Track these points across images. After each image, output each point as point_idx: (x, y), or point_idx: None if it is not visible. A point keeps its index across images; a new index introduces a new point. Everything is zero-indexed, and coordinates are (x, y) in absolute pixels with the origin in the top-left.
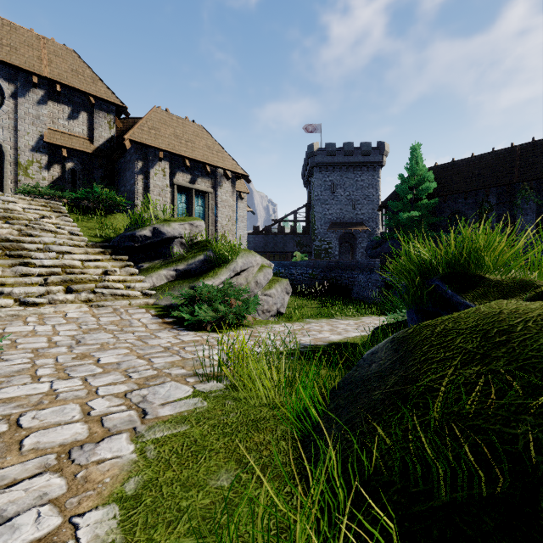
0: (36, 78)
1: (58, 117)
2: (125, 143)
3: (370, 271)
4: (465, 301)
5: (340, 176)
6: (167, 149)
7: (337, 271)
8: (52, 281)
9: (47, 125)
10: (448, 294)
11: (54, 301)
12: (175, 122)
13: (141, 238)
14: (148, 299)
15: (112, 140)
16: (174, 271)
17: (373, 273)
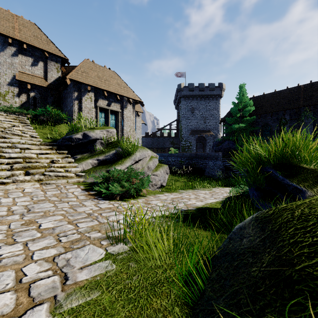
0: (10, 40)
1: (25, 64)
2: (67, 81)
3: (216, 159)
4: (293, 184)
5: (197, 103)
6: (93, 85)
7: (196, 159)
8: (16, 167)
9: (18, 69)
10: (279, 178)
11: (16, 181)
12: (98, 69)
13: (75, 140)
14: (79, 179)
15: (59, 79)
16: (96, 160)
17: (218, 161)
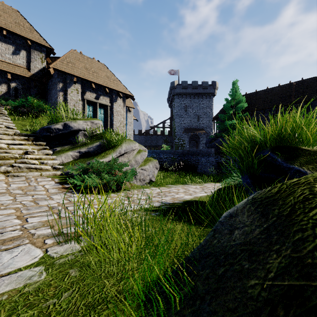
0: None
1: (5, 52)
2: (50, 70)
3: (208, 155)
4: (294, 166)
5: (190, 101)
6: (79, 76)
7: (188, 156)
8: None
9: None
10: (278, 162)
11: None
12: (85, 60)
13: (55, 130)
14: (55, 171)
15: (43, 70)
16: (78, 152)
17: (210, 157)
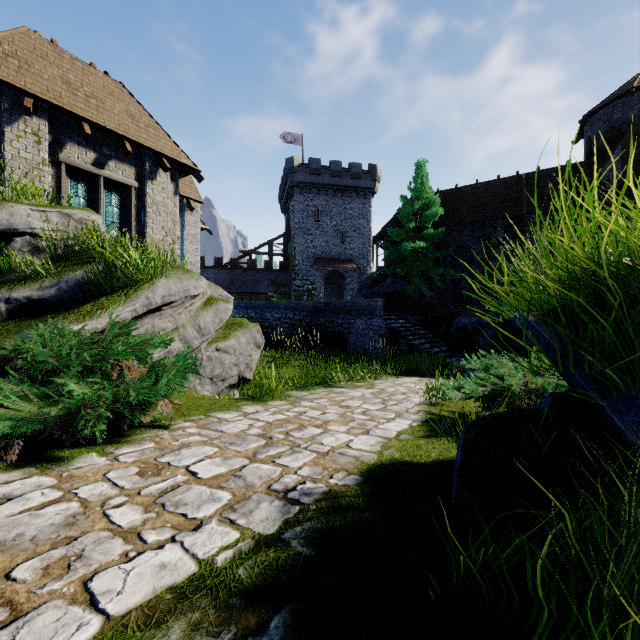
0: None
1: None
2: None
3: (370, 314)
4: None
5: (326, 201)
6: (43, 96)
7: (327, 314)
8: None
9: None
10: None
11: None
12: (67, 63)
13: None
14: None
15: None
16: (2, 301)
17: (375, 317)
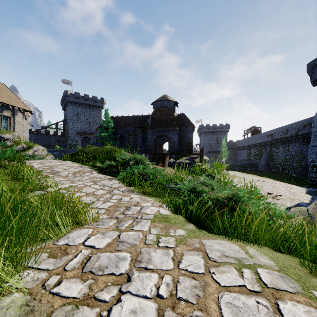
0: None
1: None
2: None
3: None
4: None
5: (82, 110)
6: None
7: None
8: None
9: None
10: None
11: None
12: None
13: None
14: None
15: None
16: None
17: None
